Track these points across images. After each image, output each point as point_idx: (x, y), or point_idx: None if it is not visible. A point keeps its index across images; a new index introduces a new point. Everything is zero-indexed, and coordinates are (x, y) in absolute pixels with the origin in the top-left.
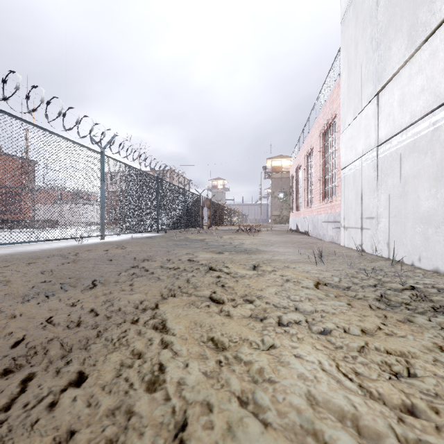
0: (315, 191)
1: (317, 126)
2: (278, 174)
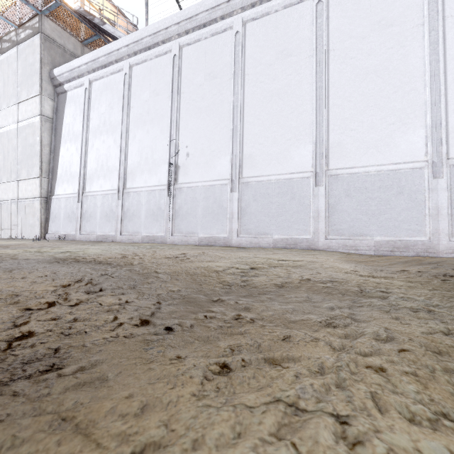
0: None
1: None
2: None
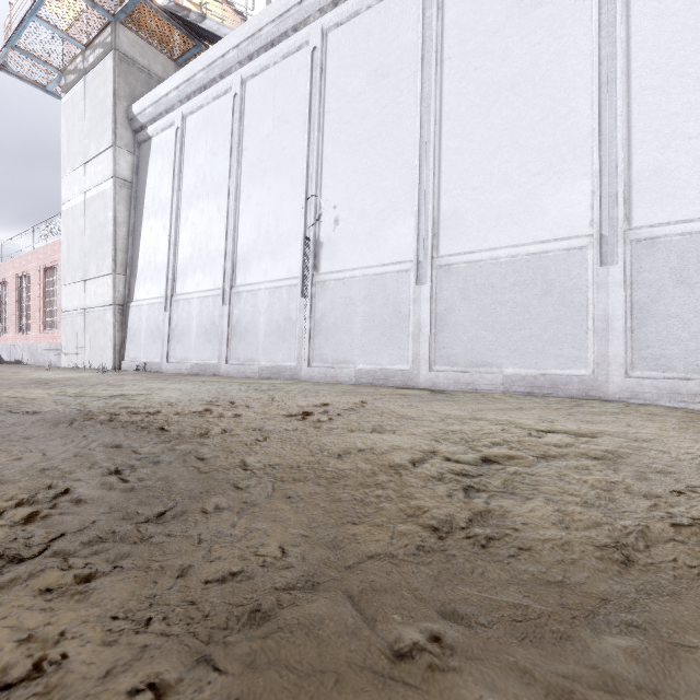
0: (33, 319)
1: (36, 257)
2: None
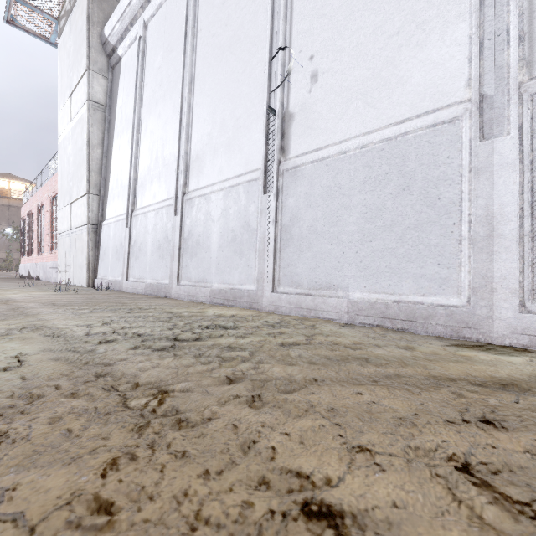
0: (45, 242)
1: (47, 189)
2: (3, 200)
